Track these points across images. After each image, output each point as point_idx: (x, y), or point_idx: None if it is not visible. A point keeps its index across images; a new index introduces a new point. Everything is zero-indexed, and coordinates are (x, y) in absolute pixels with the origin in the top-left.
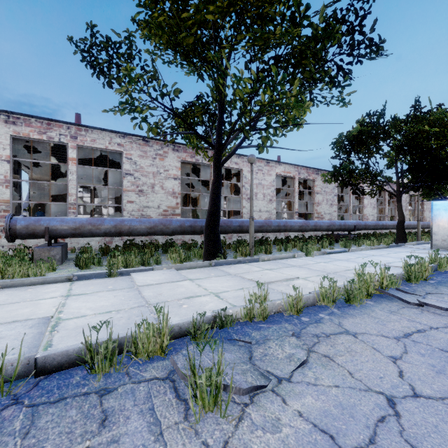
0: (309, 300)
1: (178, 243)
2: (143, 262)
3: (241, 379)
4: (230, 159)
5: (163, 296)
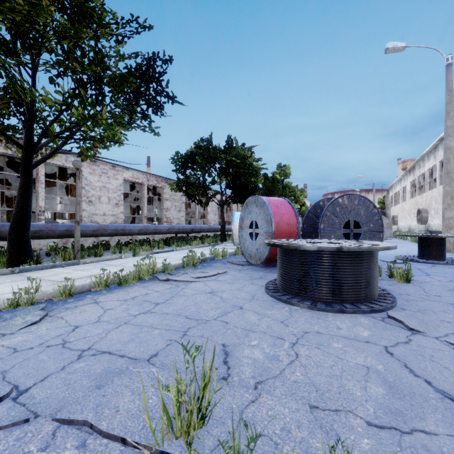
0: (85, 287)
1: None
2: None
3: None
4: (66, 158)
5: None
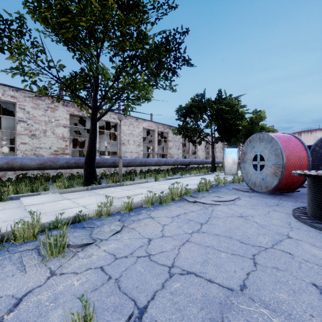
0: (139, 204)
1: (67, 175)
2: (32, 190)
3: (79, 242)
4: (109, 115)
5: (44, 210)
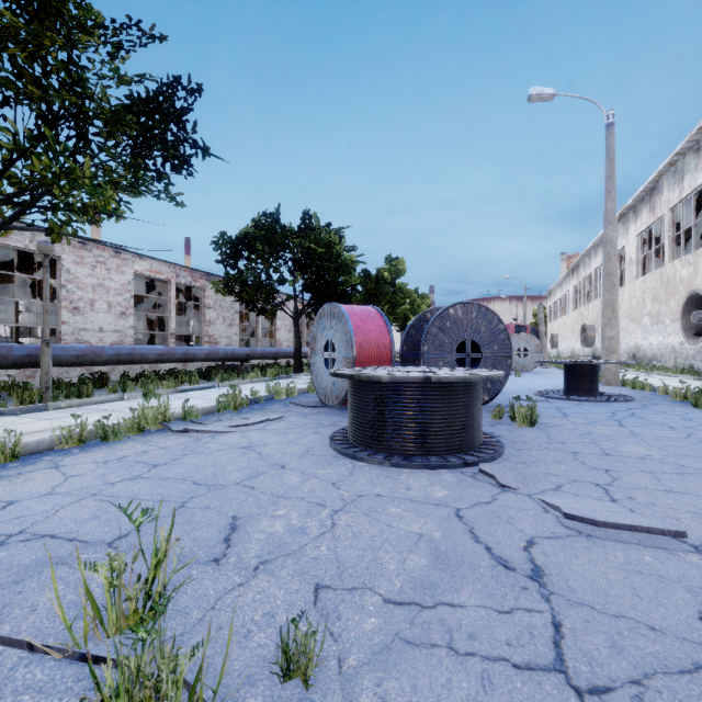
0: (43, 445)
1: None
2: None
3: None
4: (31, 236)
5: None
